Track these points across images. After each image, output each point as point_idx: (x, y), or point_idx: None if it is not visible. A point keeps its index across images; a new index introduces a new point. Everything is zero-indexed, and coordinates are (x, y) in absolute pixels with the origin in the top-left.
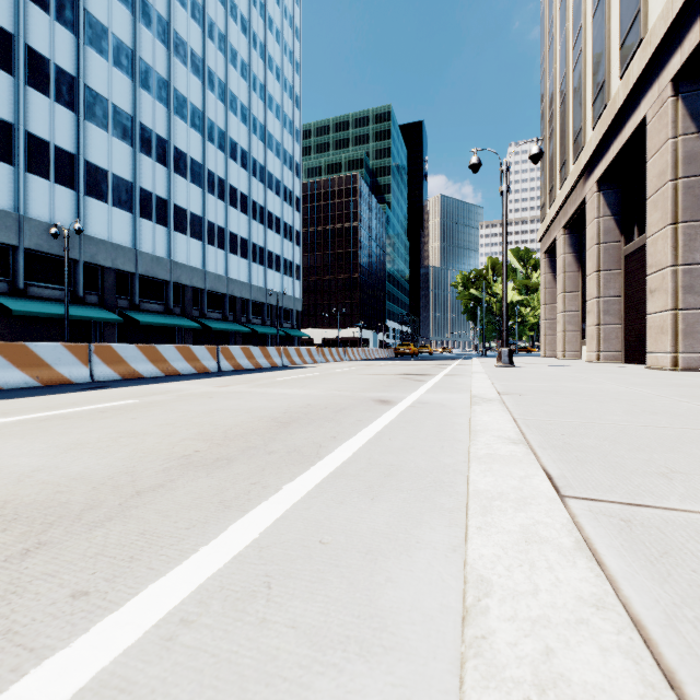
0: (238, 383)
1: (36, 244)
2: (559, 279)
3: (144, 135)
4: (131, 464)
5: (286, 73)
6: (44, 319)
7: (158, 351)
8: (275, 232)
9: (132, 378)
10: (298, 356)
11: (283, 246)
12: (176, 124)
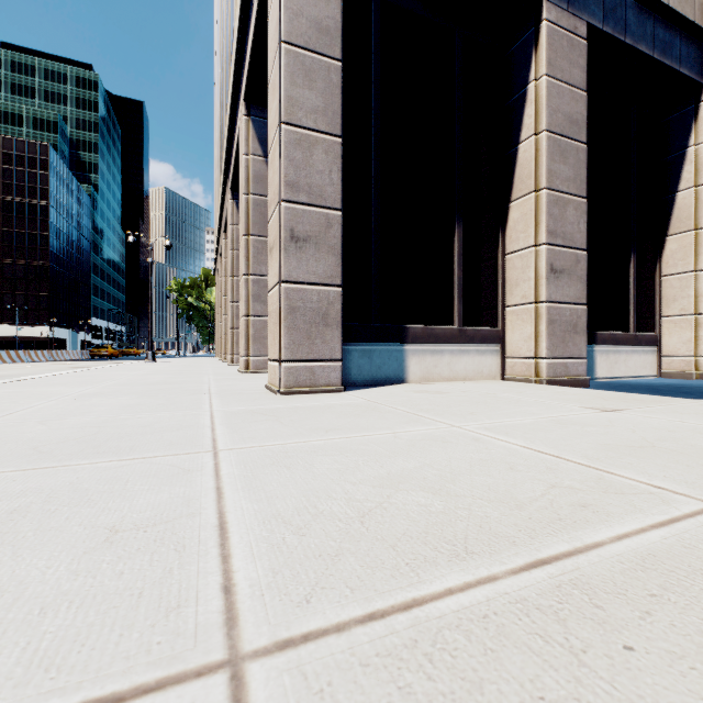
0: None
1: None
2: (217, 306)
3: None
4: None
5: None
6: None
7: None
8: None
9: None
10: None
11: None
12: None
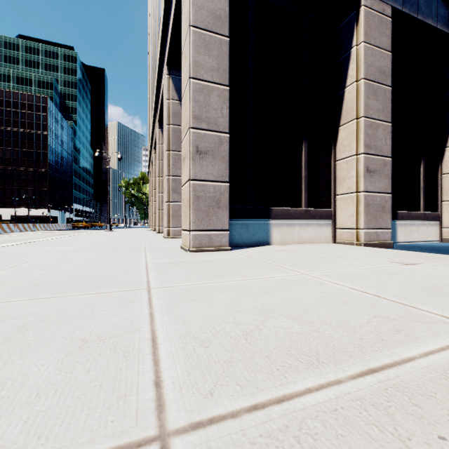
0: None
1: None
2: (150, 196)
3: None
4: None
5: None
6: None
7: None
8: None
9: None
10: (0, 228)
11: None
12: None
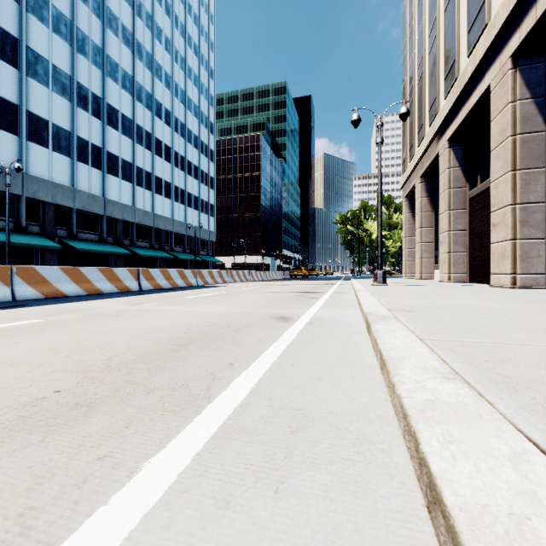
0: (152, 301)
1: None
2: (417, 217)
3: (81, 92)
4: None
5: (202, 50)
6: None
7: (81, 273)
8: (193, 177)
9: (55, 297)
10: (210, 277)
11: (200, 189)
12: (109, 85)
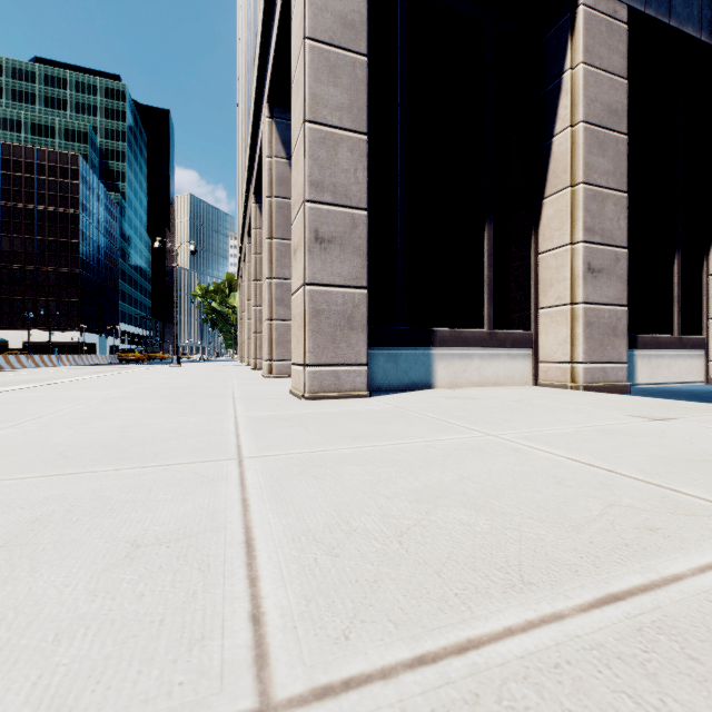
0: None
1: None
2: (240, 310)
3: None
4: None
5: None
6: None
7: None
8: None
9: None
10: (6, 362)
11: None
12: None
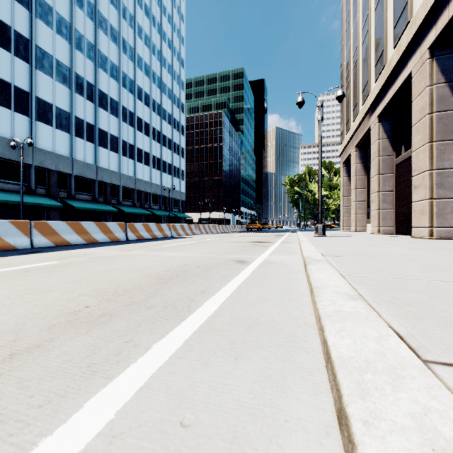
0: (138, 248)
1: (1, 153)
2: (352, 180)
3: (78, 81)
4: (23, 321)
5: (175, 44)
6: (7, 205)
7: (82, 226)
8: (167, 148)
9: (63, 245)
10: (182, 229)
11: (173, 158)
12: (100, 74)
